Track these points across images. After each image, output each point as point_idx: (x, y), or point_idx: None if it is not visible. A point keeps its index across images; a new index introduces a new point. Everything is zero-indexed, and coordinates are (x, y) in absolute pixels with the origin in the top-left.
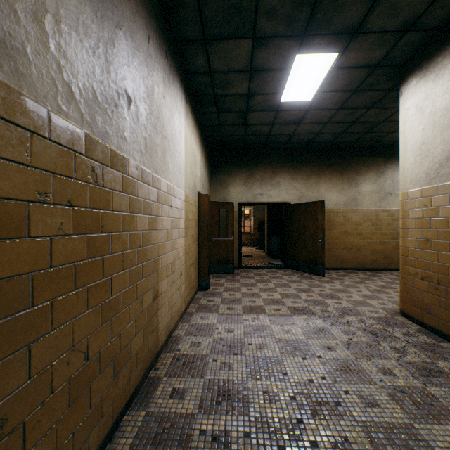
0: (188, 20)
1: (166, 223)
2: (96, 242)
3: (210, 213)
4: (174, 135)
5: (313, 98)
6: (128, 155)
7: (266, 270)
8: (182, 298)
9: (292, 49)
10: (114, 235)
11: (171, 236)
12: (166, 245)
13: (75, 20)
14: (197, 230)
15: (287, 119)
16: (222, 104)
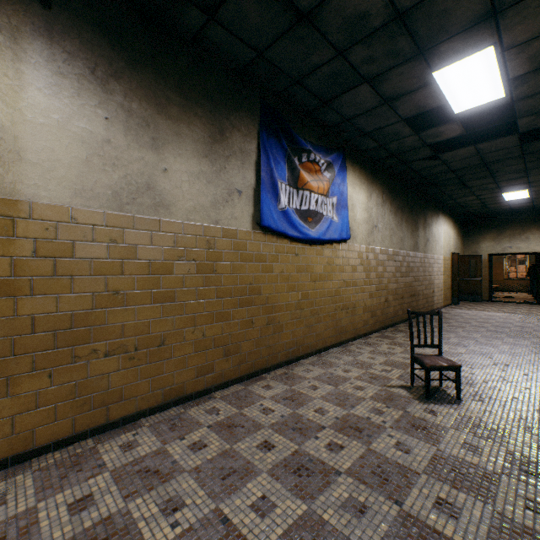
0: (444, 198)
1: (436, 269)
2: (424, 273)
3: (461, 262)
4: (438, 236)
5: (530, 197)
6: (427, 254)
7: (513, 303)
8: (442, 300)
9: (498, 193)
10: (426, 272)
11: (437, 274)
12: (436, 277)
13: (422, 236)
14: (451, 273)
15: (519, 203)
16: (466, 206)
